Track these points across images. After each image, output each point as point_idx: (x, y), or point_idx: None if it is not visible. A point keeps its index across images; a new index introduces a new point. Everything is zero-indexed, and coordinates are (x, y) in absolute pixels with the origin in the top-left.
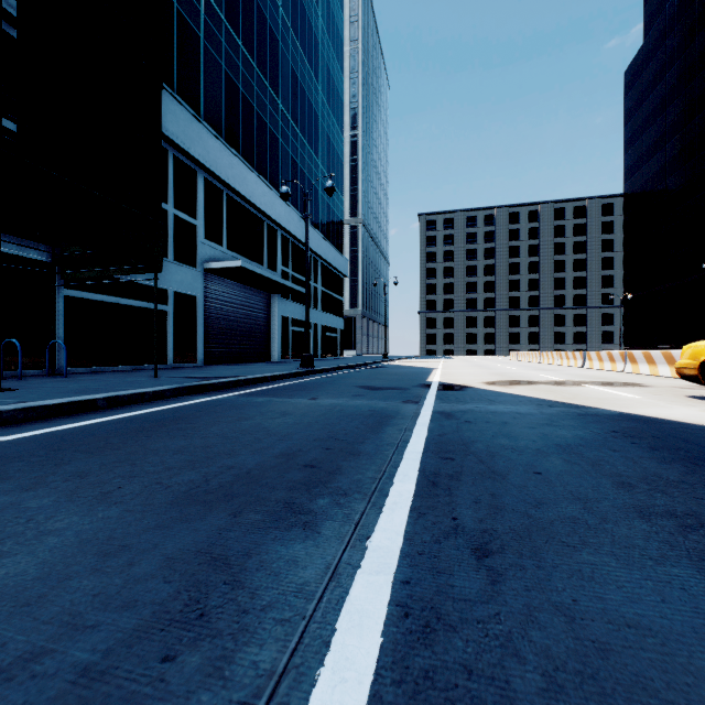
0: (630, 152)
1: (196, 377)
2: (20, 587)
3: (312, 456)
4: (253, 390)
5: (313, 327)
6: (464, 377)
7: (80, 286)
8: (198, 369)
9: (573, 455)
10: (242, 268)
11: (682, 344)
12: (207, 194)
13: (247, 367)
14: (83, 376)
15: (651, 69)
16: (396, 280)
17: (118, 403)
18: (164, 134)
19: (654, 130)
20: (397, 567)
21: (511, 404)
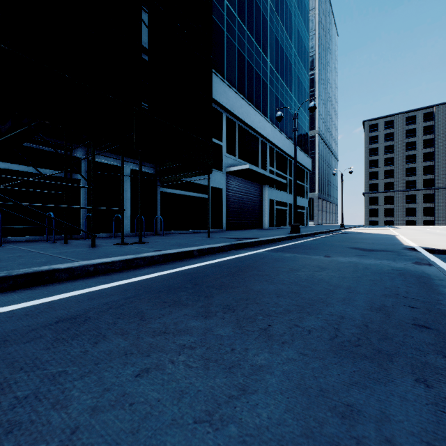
0: None
1: (231, 238)
2: (300, 445)
3: (407, 314)
4: (274, 248)
5: (288, 206)
6: (437, 243)
7: (167, 186)
8: (226, 233)
9: None
10: (249, 169)
11: None
12: (228, 126)
13: (253, 232)
14: (170, 235)
15: None
16: (350, 170)
17: (202, 253)
18: None
19: None
20: None
21: None
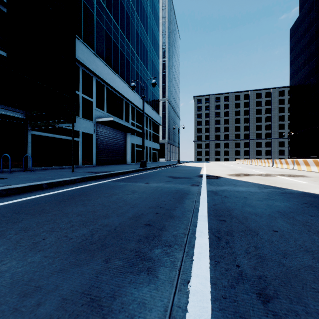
0: (292, 66)
1: (91, 172)
2: None
3: (149, 218)
4: (118, 178)
5: (145, 148)
6: (217, 171)
7: (39, 130)
8: (93, 168)
9: (290, 218)
10: (113, 121)
11: (317, 155)
12: (97, 87)
13: (115, 166)
14: (39, 171)
15: (302, 27)
16: (183, 126)
17: (53, 185)
18: (77, 59)
19: (304, 56)
20: (211, 311)
21: (245, 187)
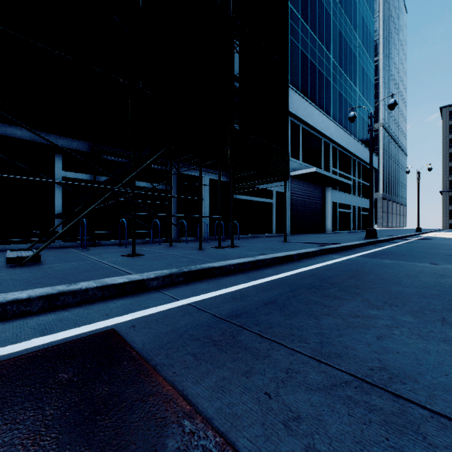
0: None
1: (309, 242)
2: None
3: None
4: (363, 253)
5: (352, 208)
6: None
7: (238, 192)
8: (294, 237)
9: None
10: (315, 172)
11: None
12: (291, 130)
13: (320, 236)
14: (244, 239)
15: None
16: (429, 166)
17: (300, 257)
18: None
19: None
20: None
21: None
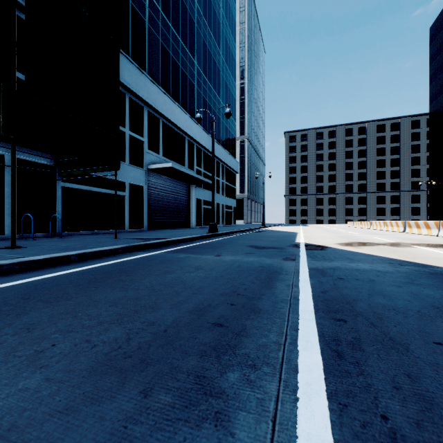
0: (433, 83)
1: (141, 238)
2: None
3: (219, 312)
4: (177, 248)
5: (216, 205)
6: (321, 239)
7: (72, 181)
8: (144, 233)
9: None
10: (172, 168)
11: None
12: (150, 121)
13: (174, 231)
14: (72, 237)
15: None
16: (270, 174)
17: (85, 258)
18: (123, 84)
19: None
20: None
21: (368, 263)
